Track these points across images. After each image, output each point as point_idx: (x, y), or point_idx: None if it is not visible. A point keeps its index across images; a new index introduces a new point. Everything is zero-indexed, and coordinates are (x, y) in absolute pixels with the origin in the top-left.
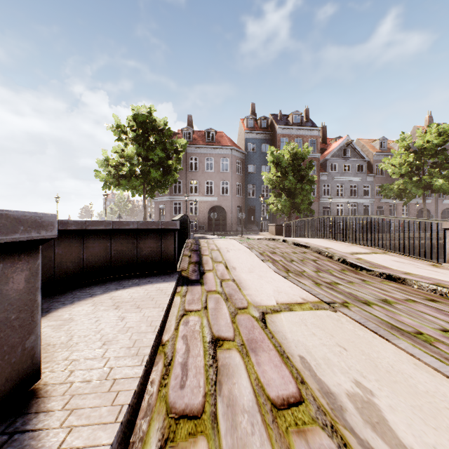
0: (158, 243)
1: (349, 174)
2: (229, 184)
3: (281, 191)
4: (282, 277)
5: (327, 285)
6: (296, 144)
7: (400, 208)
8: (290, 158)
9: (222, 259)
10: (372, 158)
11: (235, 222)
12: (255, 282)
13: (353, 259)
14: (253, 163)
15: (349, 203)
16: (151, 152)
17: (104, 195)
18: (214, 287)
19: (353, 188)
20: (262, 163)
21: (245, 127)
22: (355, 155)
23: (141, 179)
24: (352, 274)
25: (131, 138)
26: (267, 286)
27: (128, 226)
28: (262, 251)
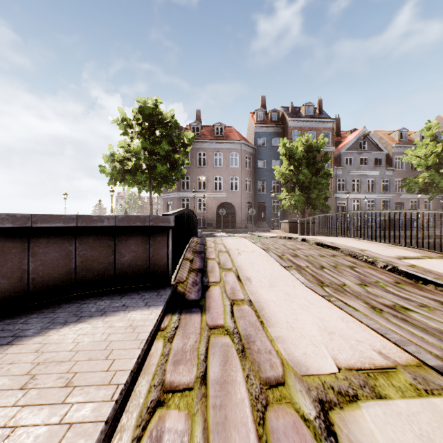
0: (144, 246)
1: (365, 168)
2: (238, 180)
3: (294, 185)
4: (320, 297)
5: (393, 313)
6: (310, 136)
7: (423, 203)
8: (304, 151)
9: (232, 265)
10: (391, 151)
11: (244, 219)
12: (283, 307)
13: (406, 267)
14: (263, 158)
15: (367, 199)
16: (157, 145)
17: (110, 191)
18: (221, 319)
19: (371, 182)
20: (272, 157)
21: (254, 121)
22: (372, 147)
23: (146, 174)
24: (415, 290)
25: (137, 132)
26: (305, 317)
27: (100, 223)
28: (280, 253)
